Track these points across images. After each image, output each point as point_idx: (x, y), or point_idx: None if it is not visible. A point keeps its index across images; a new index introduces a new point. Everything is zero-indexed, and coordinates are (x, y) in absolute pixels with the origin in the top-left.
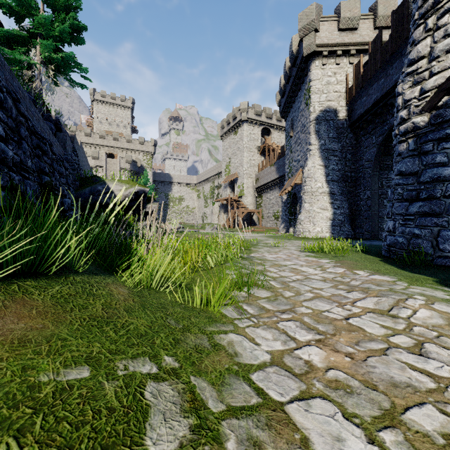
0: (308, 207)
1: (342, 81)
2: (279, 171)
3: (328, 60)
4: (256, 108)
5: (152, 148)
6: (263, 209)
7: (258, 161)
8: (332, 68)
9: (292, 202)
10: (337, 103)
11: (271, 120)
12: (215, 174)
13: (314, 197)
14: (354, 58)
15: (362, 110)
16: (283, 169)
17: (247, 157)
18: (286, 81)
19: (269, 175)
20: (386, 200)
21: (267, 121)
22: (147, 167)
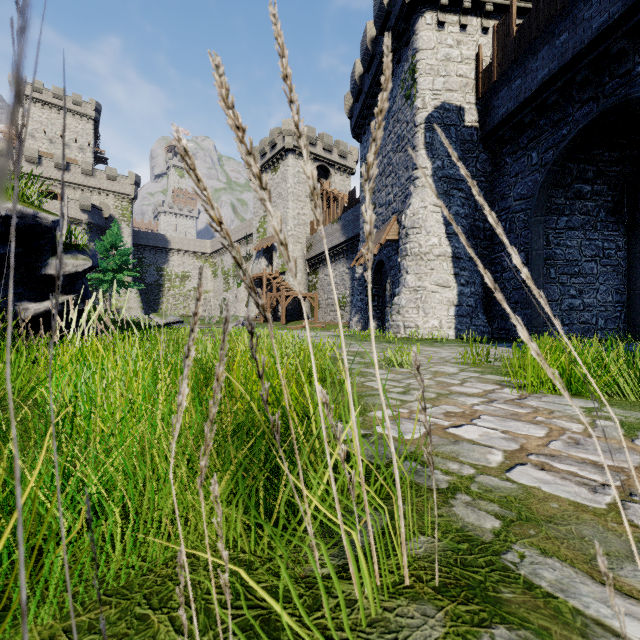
0: (413, 282)
1: (471, 58)
2: (347, 231)
3: (447, 17)
4: (308, 132)
5: (131, 187)
6: (319, 293)
7: (311, 217)
8: (455, 33)
9: (375, 278)
10: (463, 97)
11: (331, 155)
12: (241, 237)
13: (425, 263)
14: (490, 20)
15: (512, 105)
16: (354, 226)
17: (293, 209)
18: (366, 67)
19: (330, 238)
20: (554, 268)
21: (325, 155)
22: (122, 220)
